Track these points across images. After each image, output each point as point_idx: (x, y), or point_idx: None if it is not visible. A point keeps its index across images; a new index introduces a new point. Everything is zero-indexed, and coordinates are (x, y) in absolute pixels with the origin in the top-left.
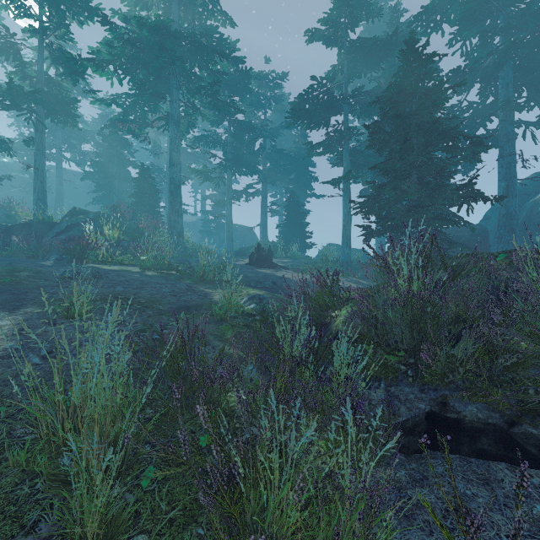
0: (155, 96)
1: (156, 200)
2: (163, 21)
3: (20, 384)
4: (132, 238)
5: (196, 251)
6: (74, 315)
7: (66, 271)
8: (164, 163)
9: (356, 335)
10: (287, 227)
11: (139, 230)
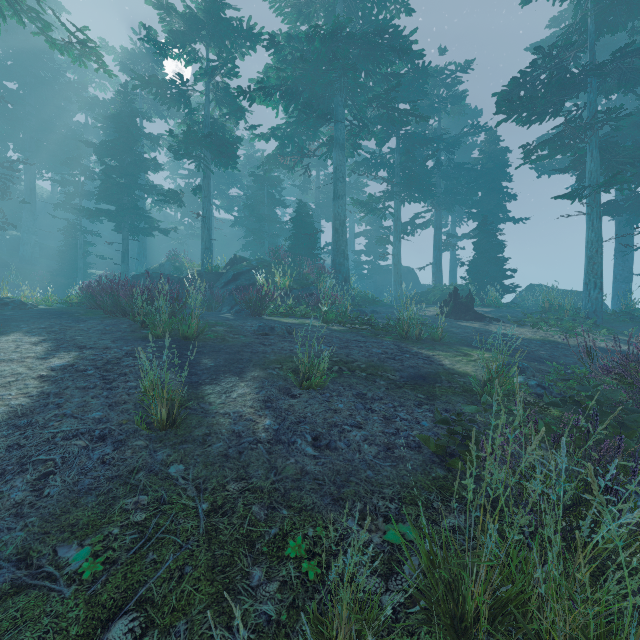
0: (321, 119)
1: (315, 241)
2: (340, 23)
3: (314, 488)
4: (301, 286)
5: (361, 298)
6: (311, 385)
7: (260, 326)
8: (310, 199)
9: None
10: (476, 264)
11: (303, 277)
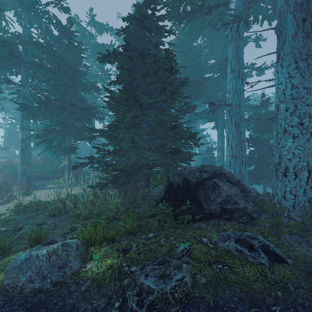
0: None
1: None
2: None
3: None
4: None
5: None
6: None
7: None
8: None
9: (11, 170)
10: (8, 138)
11: None
